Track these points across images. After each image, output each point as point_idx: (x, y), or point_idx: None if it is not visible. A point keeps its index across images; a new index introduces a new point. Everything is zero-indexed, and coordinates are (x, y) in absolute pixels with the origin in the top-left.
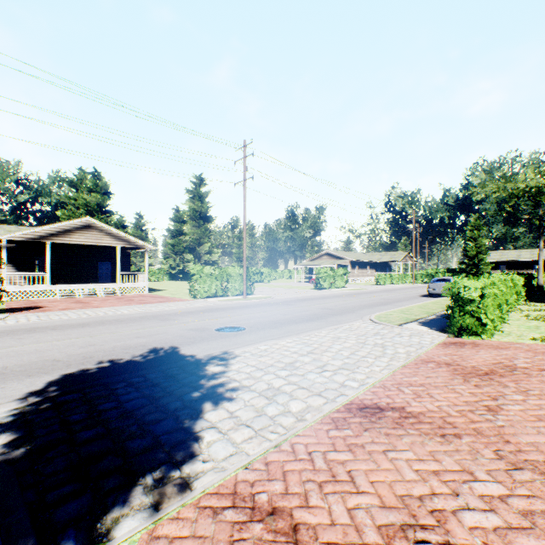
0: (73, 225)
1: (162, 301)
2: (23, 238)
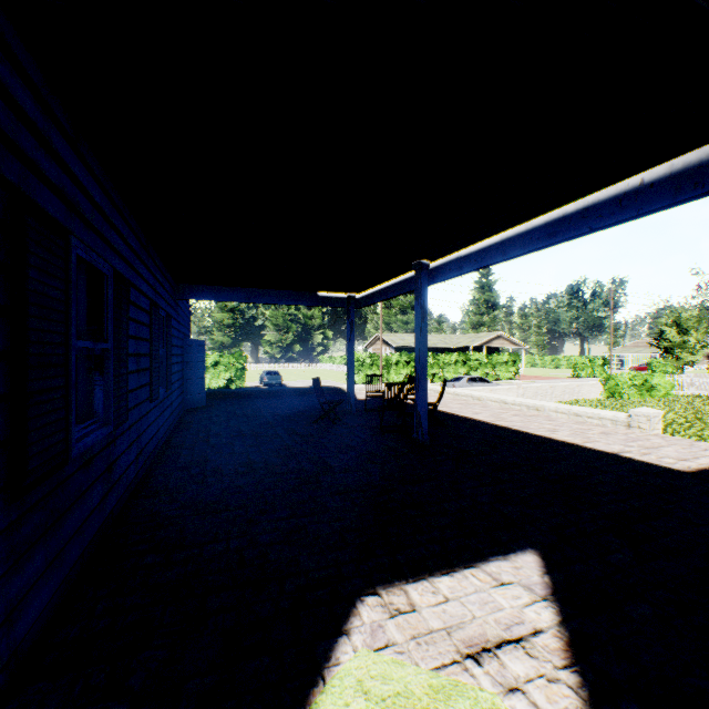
0: (493, 336)
1: (559, 378)
2: (476, 345)
